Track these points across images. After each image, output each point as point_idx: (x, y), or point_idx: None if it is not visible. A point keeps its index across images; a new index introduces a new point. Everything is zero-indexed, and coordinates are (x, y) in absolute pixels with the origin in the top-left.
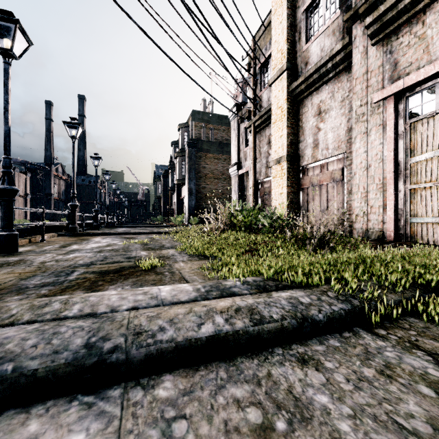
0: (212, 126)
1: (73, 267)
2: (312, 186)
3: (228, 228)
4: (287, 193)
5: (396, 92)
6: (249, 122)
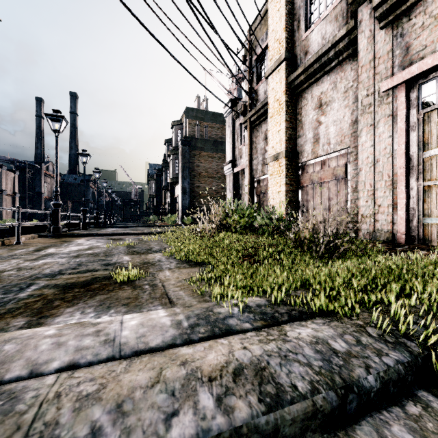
0: (206, 124)
1: (33, 279)
2: (312, 184)
3: (223, 228)
4: (285, 192)
5: (408, 79)
6: (244, 117)
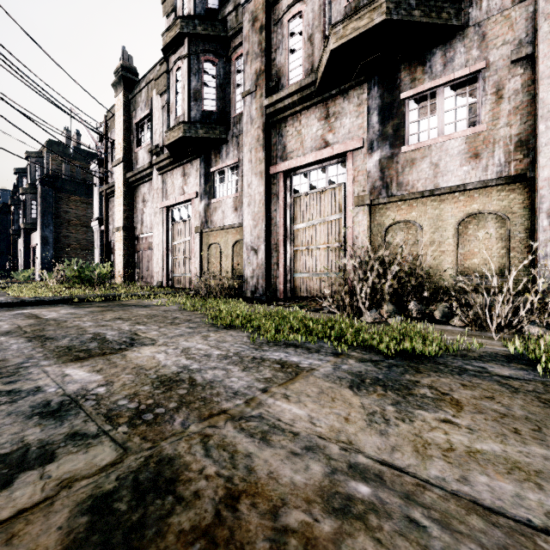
0: (79, 163)
1: None
2: (142, 251)
3: (65, 281)
4: (123, 255)
5: (166, 206)
6: (102, 188)
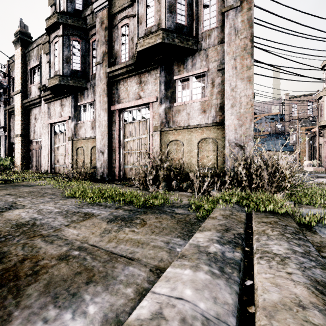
0: None
1: None
2: (34, 150)
3: None
4: (21, 152)
5: (50, 123)
6: (5, 107)
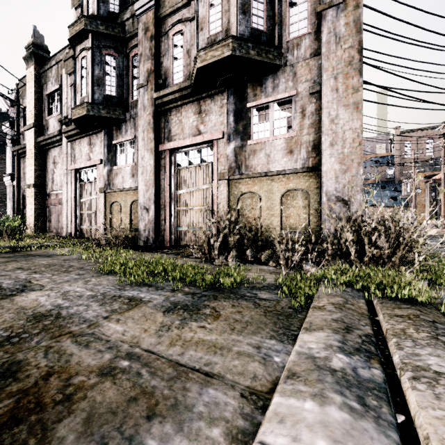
0: None
1: None
2: (52, 206)
3: None
4: (34, 209)
5: (74, 169)
6: (13, 148)
